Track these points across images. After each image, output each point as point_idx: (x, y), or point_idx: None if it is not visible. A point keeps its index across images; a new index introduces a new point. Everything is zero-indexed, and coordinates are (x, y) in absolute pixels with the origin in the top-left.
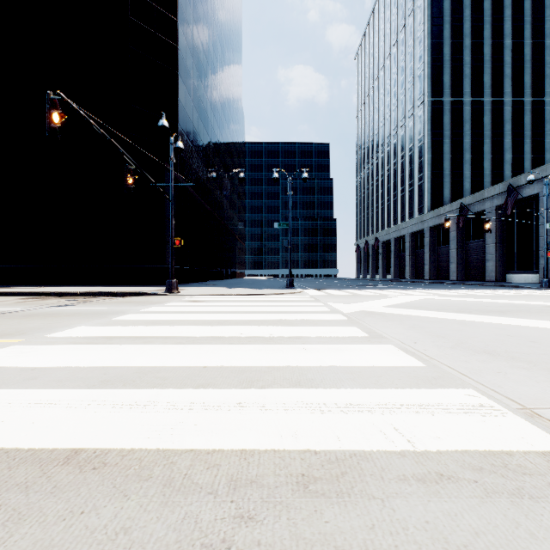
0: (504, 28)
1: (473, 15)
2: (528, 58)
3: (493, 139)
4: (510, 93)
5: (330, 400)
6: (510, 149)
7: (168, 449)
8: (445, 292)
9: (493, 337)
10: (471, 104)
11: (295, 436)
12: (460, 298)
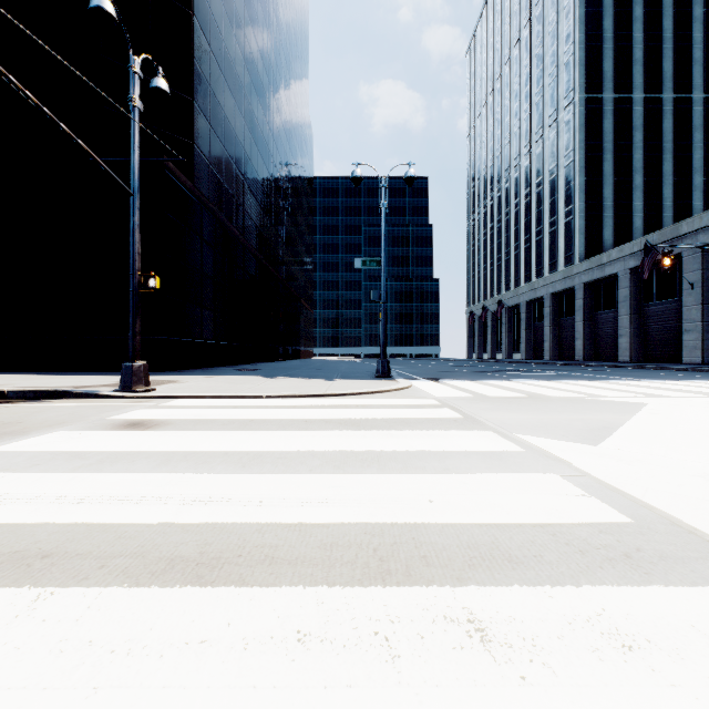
0: None
1: None
2: None
3: (677, 154)
4: (701, 86)
5: None
6: (701, 168)
7: None
8: (702, 388)
9: None
10: (644, 103)
11: None
12: None
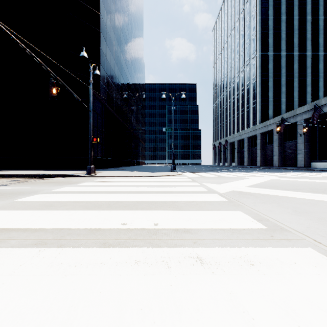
0: (307, 9)
1: (287, 1)
2: (322, 27)
3: (300, 78)
4: (310, 49)
5: None
6: (310, 84)
7: None
8: (280, 174)
9: None
10: (286, 56)
11: None
12: (298, 179)
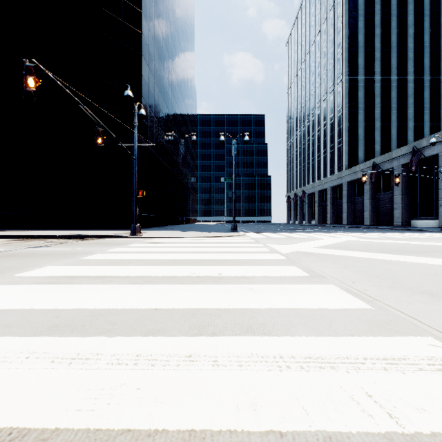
0: (408, 20)
1: (383, 10)
2: (427, 44)
3: (399, 110)
4: (412, 73)
5: (286, 352)
6: (412, 118)
7: (101, 427)
8: (363, 235)
9: (423, 276)
10: (381, 82)
11: (253, 406)
12: (378, 240)
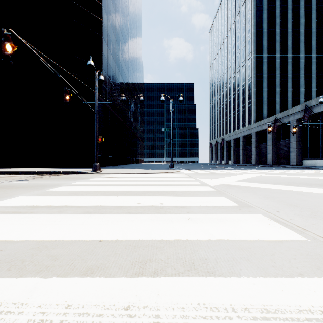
0: (300, 12)
1: (281, 5)
2: (314, 30)
3: (293, 79)
4: (303, 51)
5: (238, 302)
6: (303, 85)
7: None
8: (270, 171)
9: None
10: (280, 58)
11: None
12: (283, 175)
